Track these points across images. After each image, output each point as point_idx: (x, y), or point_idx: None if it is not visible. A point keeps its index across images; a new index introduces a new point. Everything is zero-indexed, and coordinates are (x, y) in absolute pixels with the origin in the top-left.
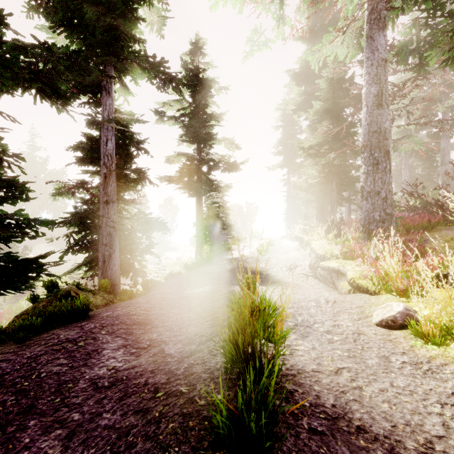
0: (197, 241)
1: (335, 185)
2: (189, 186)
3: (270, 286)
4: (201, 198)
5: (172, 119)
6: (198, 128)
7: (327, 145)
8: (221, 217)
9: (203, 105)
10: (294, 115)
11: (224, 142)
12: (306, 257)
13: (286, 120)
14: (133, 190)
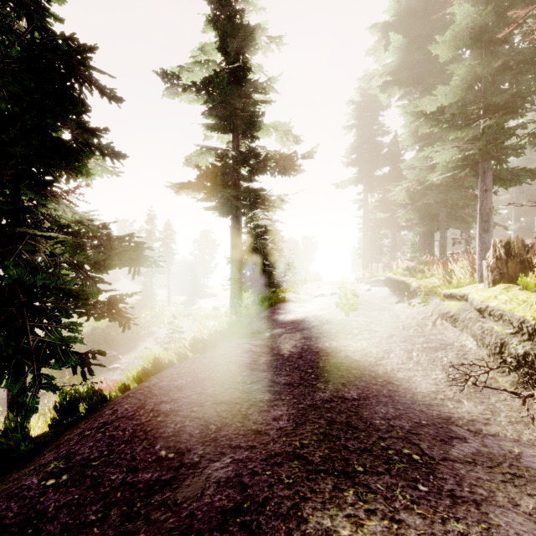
0: (233, 287)
1: (490, 181)
2: (215, 193)
3: (489, 509)
4: (238, 219)
5: (192, 91)
6: (232, 96)
7: (473, 103)
8: (271, 249)
9: (242, 69)
10: (381, 96)
11: (275, 132)
12: (435, 319)
13: (361, 118)
14: (59, 169)
